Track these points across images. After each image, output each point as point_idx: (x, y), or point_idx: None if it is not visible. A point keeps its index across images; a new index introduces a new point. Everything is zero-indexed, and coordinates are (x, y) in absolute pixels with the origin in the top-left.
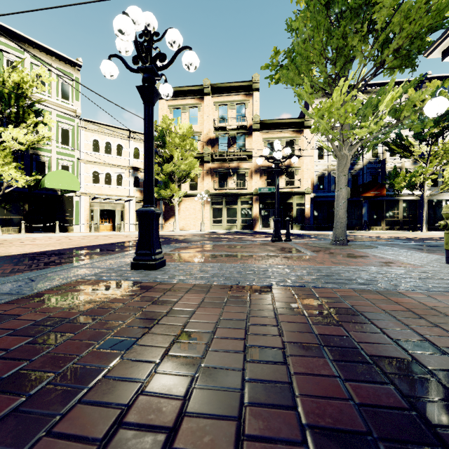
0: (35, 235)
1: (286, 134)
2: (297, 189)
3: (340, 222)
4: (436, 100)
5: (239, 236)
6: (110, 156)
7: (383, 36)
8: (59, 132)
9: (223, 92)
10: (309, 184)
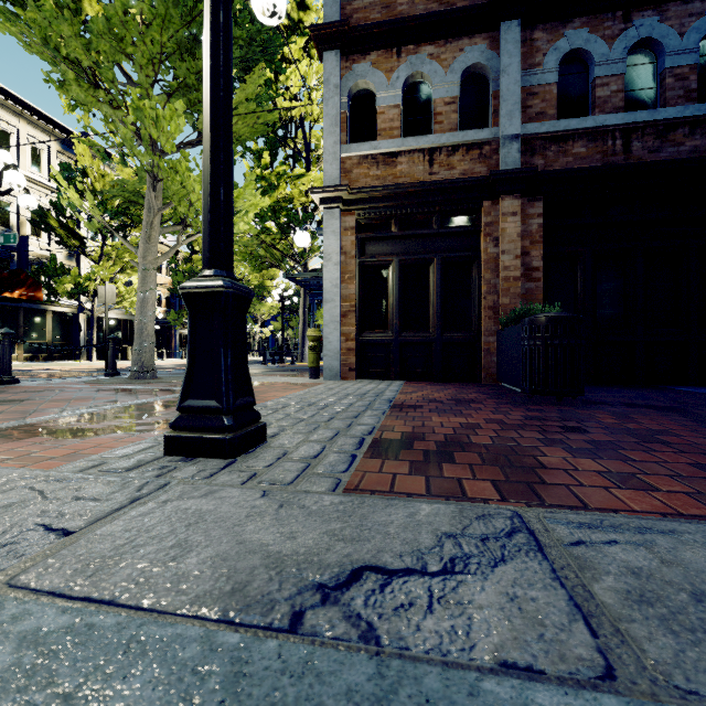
0: None
1: None
2: None
3: (150, 341)
4: (307, 234)
5: None
6: None
7: None
8: None
9: None
10: None
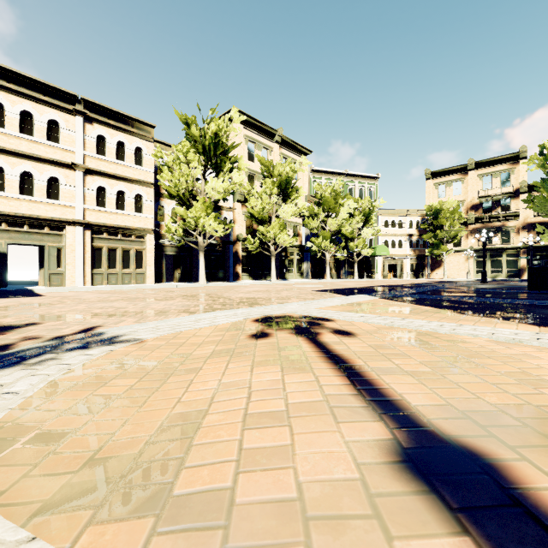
0: (369, 279)
1: None
2: None
3: None
4: None
5: None
6: (394, 229)
7: None
8: None
9: (487, 165)
10: None
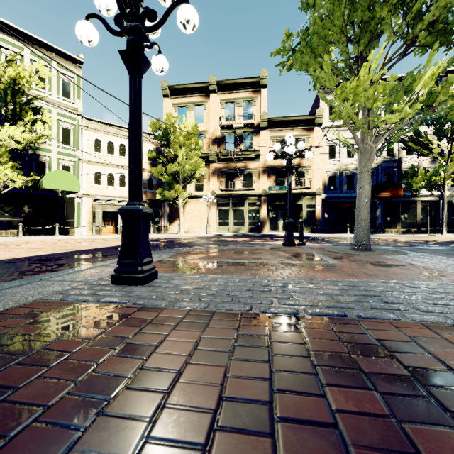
0: (33, 238)
1: (296, 132)
2: (307, 190)
3: (363, 224)
4: None
5: (247, 239)
6: (113, 156)
7: (417, 5)
8: (59, 131)
9: (230, 89)
10: (320, 185)
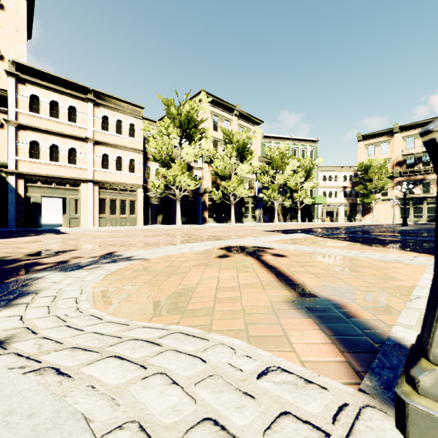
0: (310, 223)
1: None
2: None
3: None
4: None
5: None
6: (331, 182)
7: None
8: None
9: (410, 128)
10: None
